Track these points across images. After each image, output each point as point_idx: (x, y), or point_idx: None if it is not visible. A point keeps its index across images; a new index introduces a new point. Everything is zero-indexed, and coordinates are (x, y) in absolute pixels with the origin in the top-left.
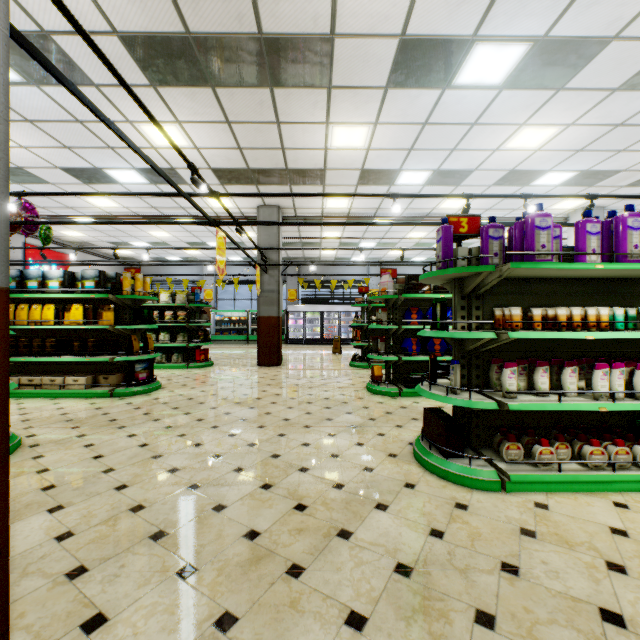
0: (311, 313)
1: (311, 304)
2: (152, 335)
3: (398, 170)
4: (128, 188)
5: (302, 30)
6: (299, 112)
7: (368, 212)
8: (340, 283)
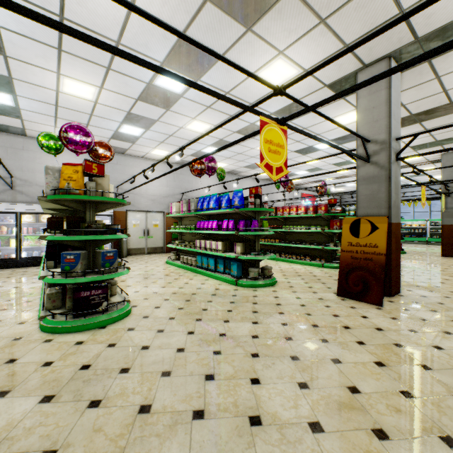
0: None
1: None
2: None
3: None
4: None
5: None
6: None
7: None
8: None
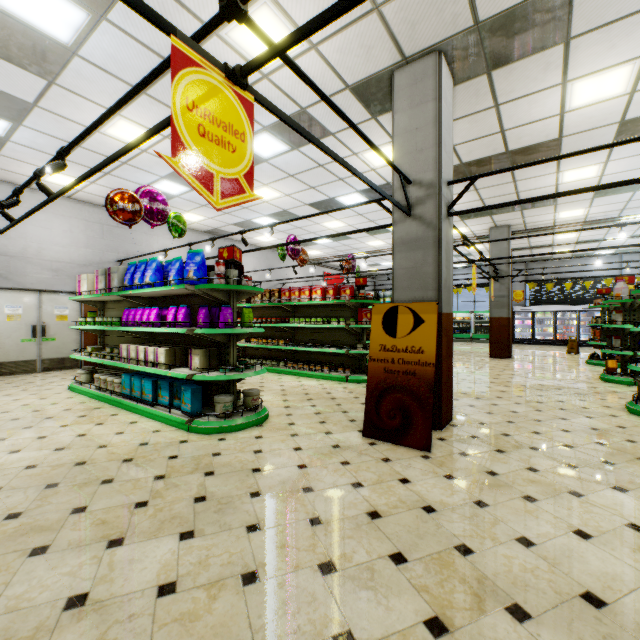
0: (540, 313)
1: (540, 304)
2: None
3: None
4: None
5: (536, 142)
6: (532, 173)
7: (610, 214)
8: (578, 280)
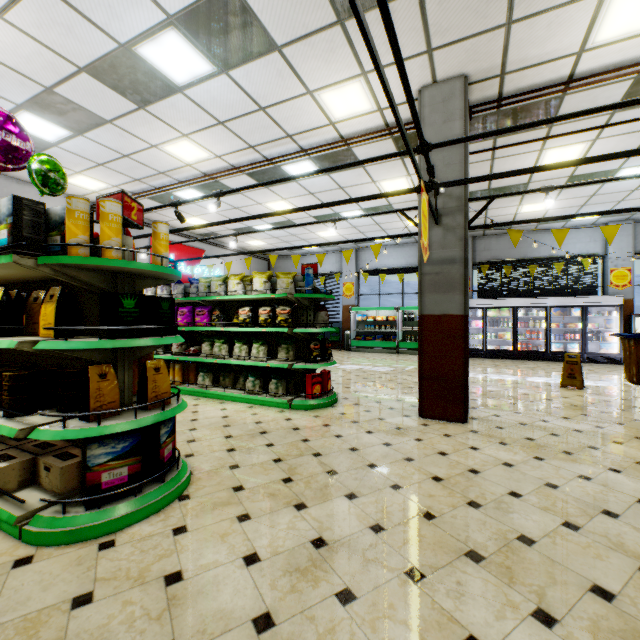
0: (495, 310)
1: (493, 297)
2: (241, 346)
3: None
4: (196, 101)
5: None
6: None
7: None
8: (546, 261)
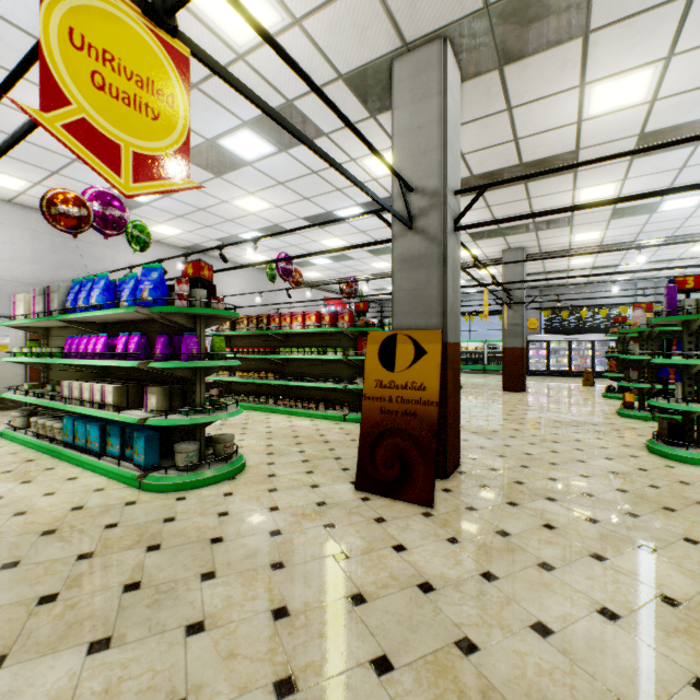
0: (555, 343)
1: (555, 333)
2: None
3: (658, 201)
4: None
5: (552, 154)
6: (547, 189)
7: (626, 237)
8: (594, 308)
